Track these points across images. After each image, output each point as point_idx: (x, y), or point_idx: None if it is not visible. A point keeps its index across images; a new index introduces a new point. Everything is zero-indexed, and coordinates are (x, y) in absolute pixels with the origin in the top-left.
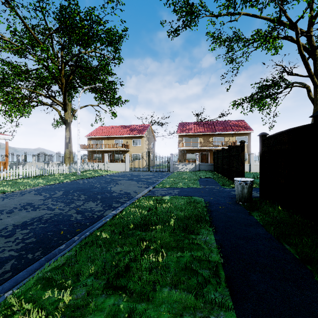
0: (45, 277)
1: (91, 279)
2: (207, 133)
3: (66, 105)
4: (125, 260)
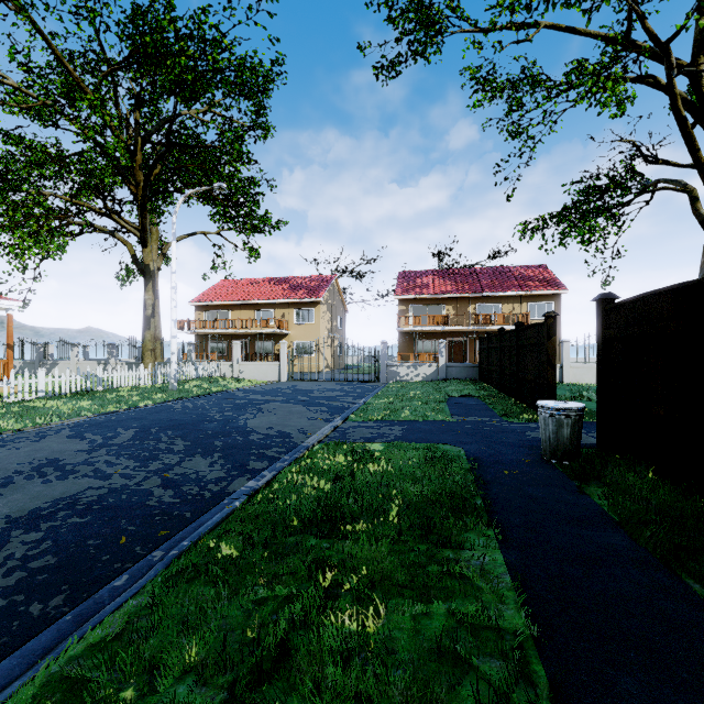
0: (64, 680)
1: (188, 686)
2: (463, 296)
3: (147, 232)
4: (280, 628)
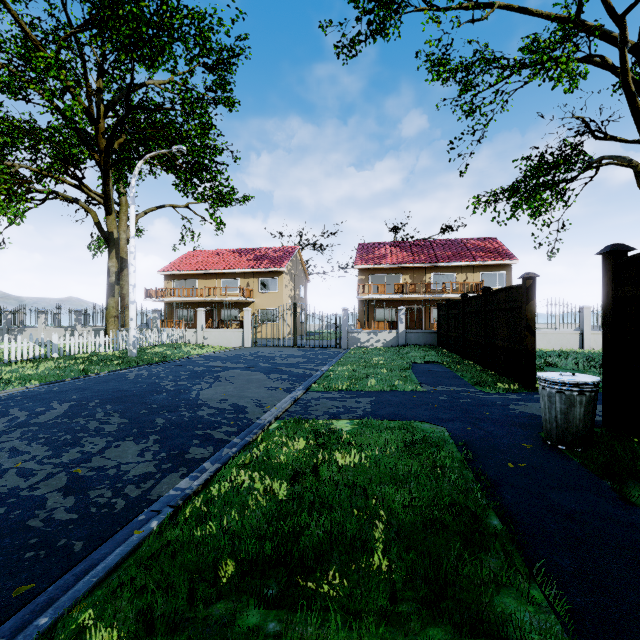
0: None
1: None
2: (419, 266)
3: (110, 200)
4: None
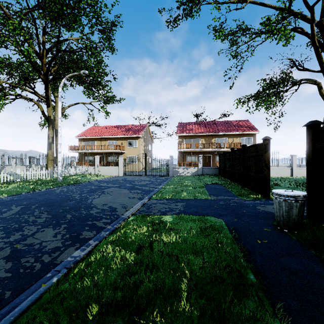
0: None
1: None
2: (209, 134)
3: (49, 99)
4: None
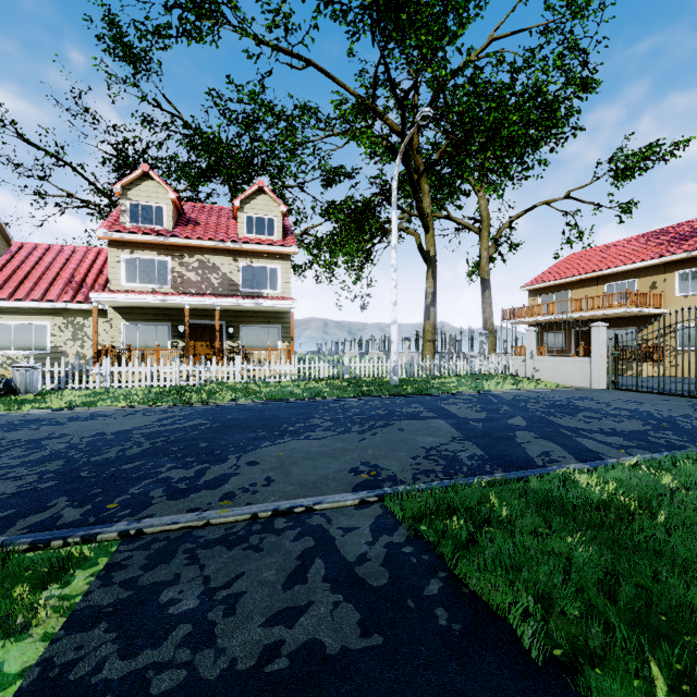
0: None
1: None
2: None
3: (425, 217)
4: None
